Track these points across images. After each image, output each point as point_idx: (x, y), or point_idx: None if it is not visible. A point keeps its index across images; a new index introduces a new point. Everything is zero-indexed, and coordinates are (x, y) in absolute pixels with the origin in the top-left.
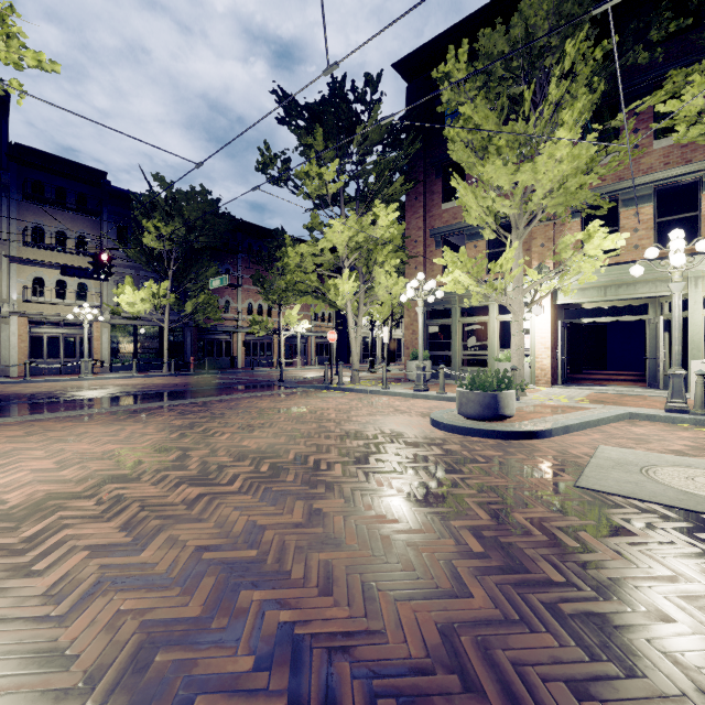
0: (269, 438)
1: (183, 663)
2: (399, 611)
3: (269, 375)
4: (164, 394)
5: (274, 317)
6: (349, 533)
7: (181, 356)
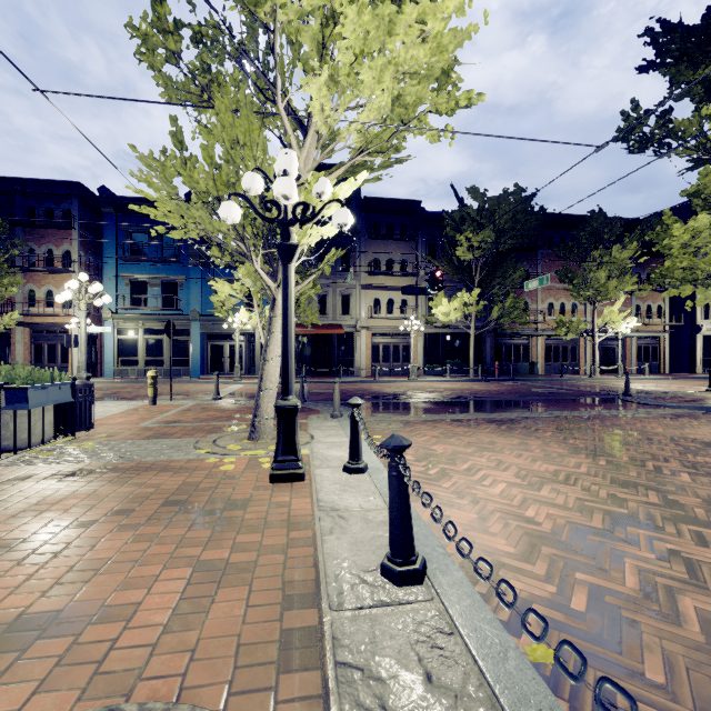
0: None
1: None
2: None
3: (590, 385)
4: (505, 403)
5: (580, 317)
6: None
7: (480, 361)
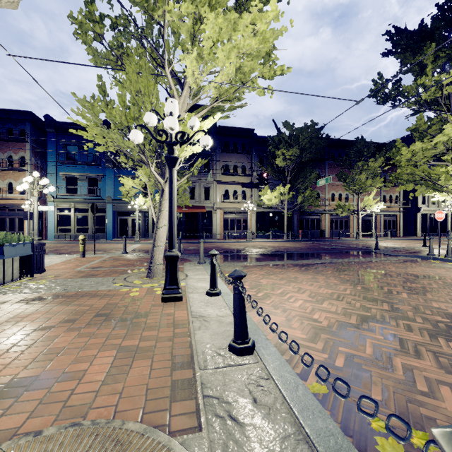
0: None
1: None
2: None
3: (355, 243)
4: (305, 254)
5: (350, 202)
6: None
7: (290, 229)
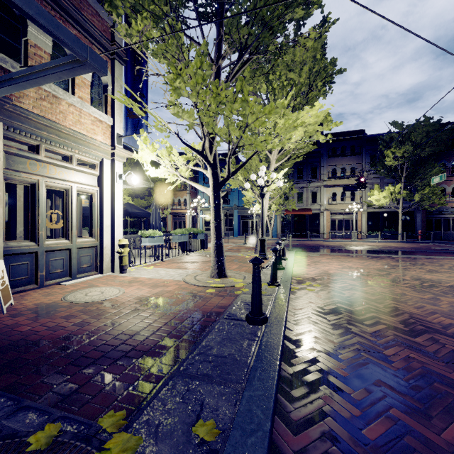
0: (441, 277)
1: (366, 302)
2: (439, 318)
3: None
4: (392, 251)
5: None
6: (445, 305)
7: (412, 230)
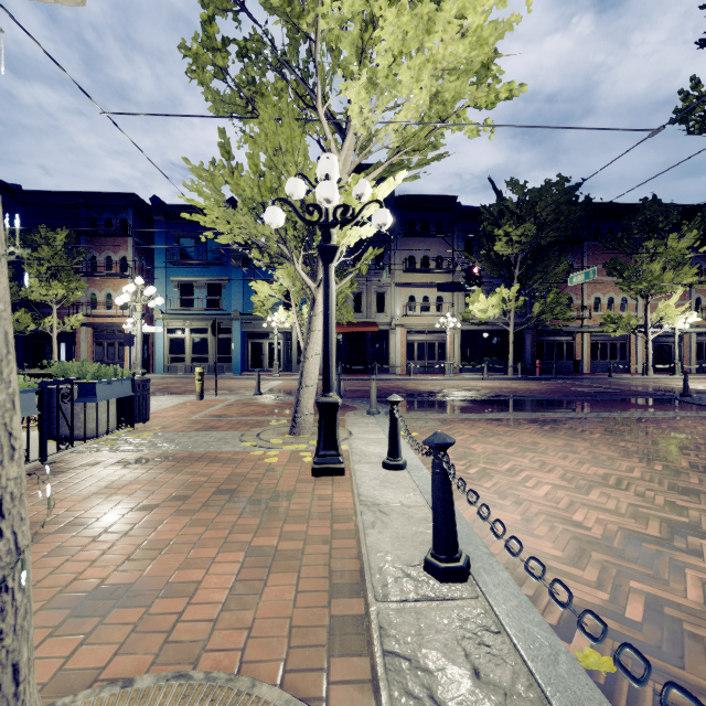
0: None
1: None
2: None
3: (642, 384)
4: (547, 403)
5: (630, 312)
6: None
7: (519, 359)
